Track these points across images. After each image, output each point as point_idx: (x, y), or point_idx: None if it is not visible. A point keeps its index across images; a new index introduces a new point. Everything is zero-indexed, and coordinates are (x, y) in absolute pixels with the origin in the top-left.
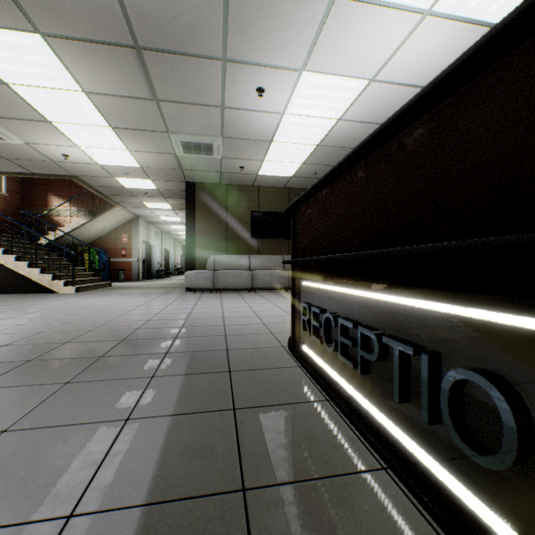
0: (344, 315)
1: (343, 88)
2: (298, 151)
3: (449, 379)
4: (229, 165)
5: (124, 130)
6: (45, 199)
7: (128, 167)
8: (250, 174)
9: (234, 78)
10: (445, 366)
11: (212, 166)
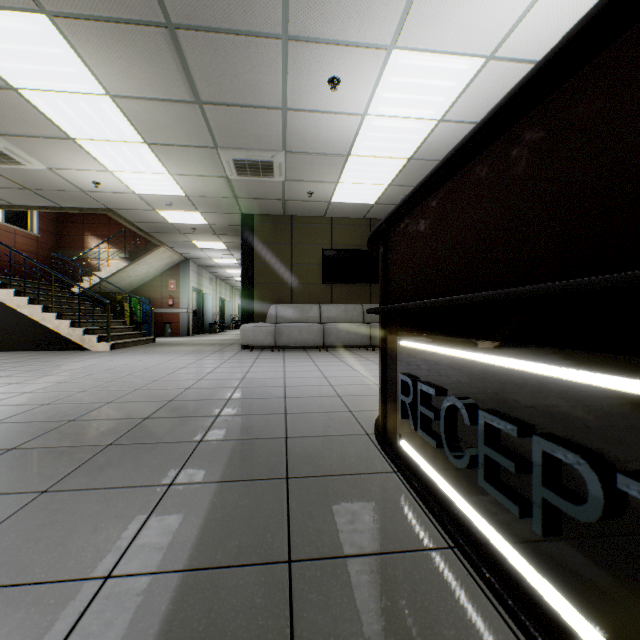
0: (489, 405)
1: (449, 72)
2: (382, 168)
3: None
4: (294, 191)
5: (162, 147)
6: (82, 240)
7: (171, 196)
8: (321, 201)
9: (299, 66)
10: None
11: (273, 192)
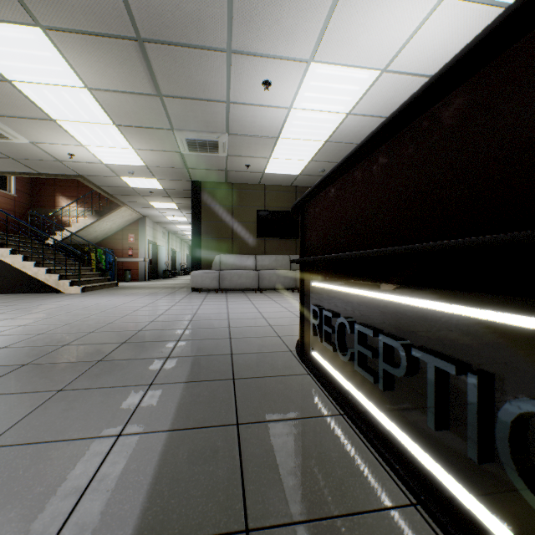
0: (362, 321)
1: (354, 79)
2: (305, 148)
3: (510, 411)
4: (235, 164)
5: (128, 128)
6: (53, 199)
7: (133, 166)
8: (256, 172)
9: (239, 71)
10: (501, 391)
11: (218, 165)
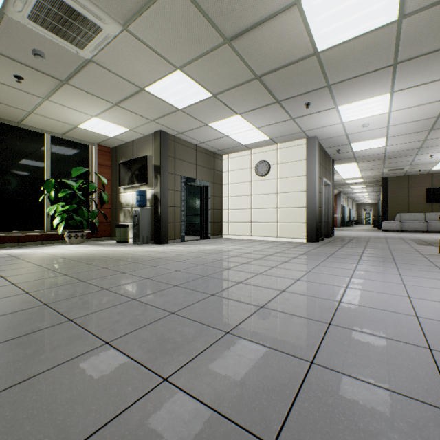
0: None
1: None
2: None
3: None
4: (411, 170)
5: (363, 170)
6: None
7: (355, 177)
8: (425, 170)
9: (419, 156)
10: None
11: (400, 172)
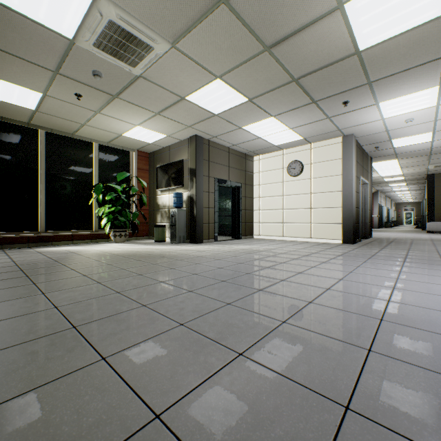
0: None
1: None
2: None
3: None
4: None
5: (405, 167)
6: None
7: (394, 175)
8: None
9: None
10: None
11: None
